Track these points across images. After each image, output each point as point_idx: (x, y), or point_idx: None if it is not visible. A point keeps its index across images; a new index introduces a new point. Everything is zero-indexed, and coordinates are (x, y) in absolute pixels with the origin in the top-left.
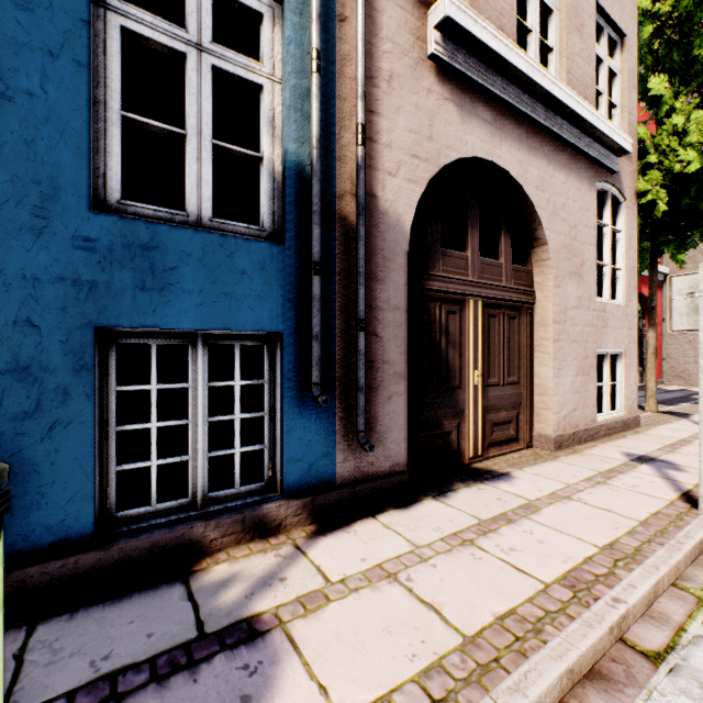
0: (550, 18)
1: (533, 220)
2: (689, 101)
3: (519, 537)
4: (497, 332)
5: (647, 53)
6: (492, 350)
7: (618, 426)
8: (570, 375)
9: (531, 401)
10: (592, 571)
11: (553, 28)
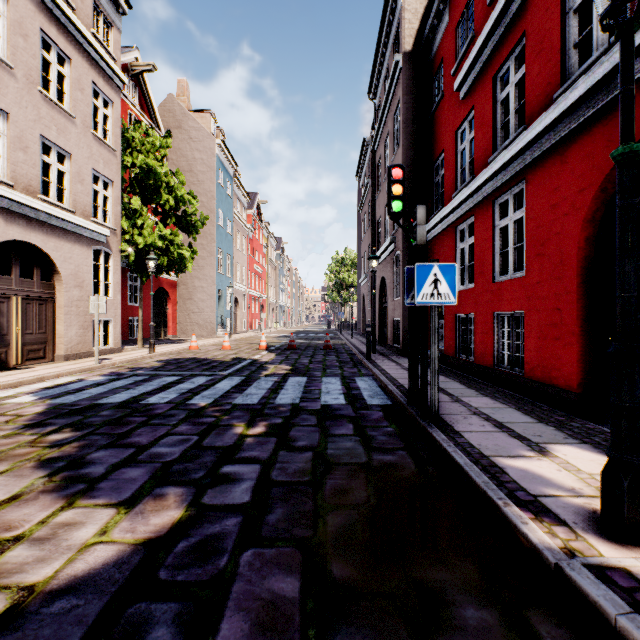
0: (65, 175)
1: (53, 263)
2: (153, 210)
3: (23, 374)
4: (32, 310)
5: (135, 183)
6: (29, 319)
7: (108, 352)
8: (76, 329)
9: (54, 341)
10: (43, 374)
11: (66, 180)
